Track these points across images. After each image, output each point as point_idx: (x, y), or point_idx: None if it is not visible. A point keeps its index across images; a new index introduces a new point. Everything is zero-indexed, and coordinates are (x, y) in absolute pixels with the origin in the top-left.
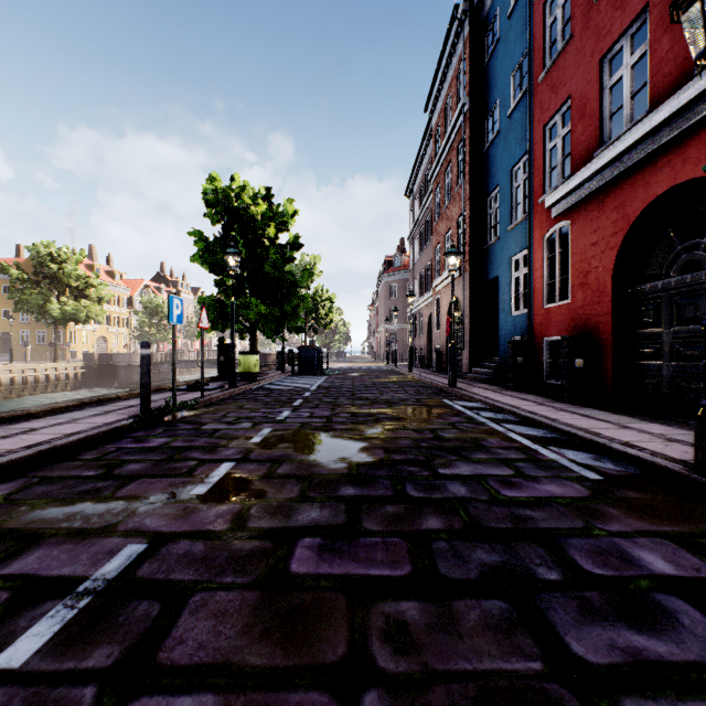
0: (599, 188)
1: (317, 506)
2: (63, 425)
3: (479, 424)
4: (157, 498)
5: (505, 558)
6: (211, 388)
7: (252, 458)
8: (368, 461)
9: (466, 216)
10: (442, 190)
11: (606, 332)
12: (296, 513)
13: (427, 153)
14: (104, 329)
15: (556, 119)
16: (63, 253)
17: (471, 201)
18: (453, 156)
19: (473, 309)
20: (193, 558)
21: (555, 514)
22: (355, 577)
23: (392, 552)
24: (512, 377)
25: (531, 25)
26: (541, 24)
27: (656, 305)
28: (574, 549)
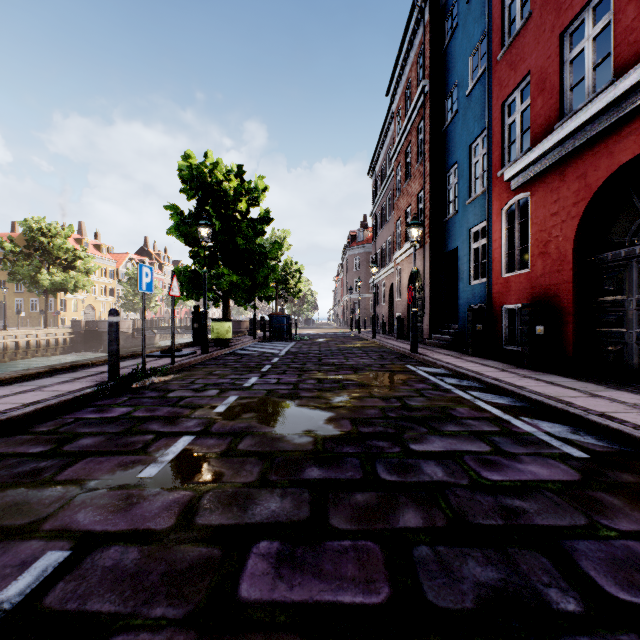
0: (560, 159)
1: (277, 494)
2: (26, 393)
3: (445, 391)
4: (100, 482)
5: (505, 574)
6: (183, 354)
7: (213, 431)
8: (335, 435)
9: (425, 192)
10: (403, 168)
11: (567, 300)
12: (253, 504)
13: (388, 135)
14: (92, 298)
15: (515, 95)
16: (53, 228)
17: (431, 177)
18: (414, 135)
19: (433, 279)
20: (121, 574)
21: (549, 505)
22: (320, 607)
23: (365, 563)
24: (471, 343)
25: (489, 7)
26: (499, 5)
27: (619, 272)
28: (585, 560)
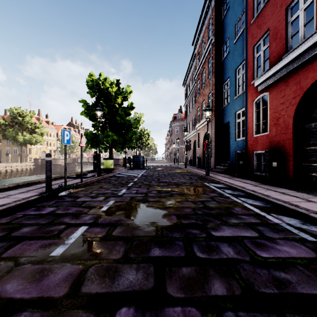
0: (285, 74)
1: (134, 268)
2: None
3: (226, 197)
4: (27, 259)
5: None
6: (88, 177)
7: (99, 222)
8: (168, 225)
9: (212, 93)
10: (201, 81)
11: (289, 148)
12: (118, 276)
13: (193, 65)
14: (44, 147)
15: (260, 42)
16: (24, 112)
17: (215, 86)
18: (206, 65)
19: (216, 137)
20: None
21: (303, 277)
22: None
23: None
24: (237, 171)
25: None
26: None
27: None
28: None
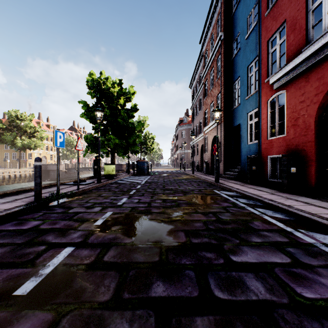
0: (306, 69)
1: (126, 319)
2: None
3: (241, 208)
4: None
5: None
6: (86, 183)
7: (89, 242)
8: (175, 246)
9: (221, 94)
10: (209, 82)
11: (310, 152)
12: None
13: (200, 65)
14: (45, 152)
15: (275, 35)
16: (23, 115)
17: (225, 85)
18: (215, 64)
19: (226, 141)
20: None
21: None
22: None
23: None
24: (249, 177)
25: None
26: None
27: None
28: None
